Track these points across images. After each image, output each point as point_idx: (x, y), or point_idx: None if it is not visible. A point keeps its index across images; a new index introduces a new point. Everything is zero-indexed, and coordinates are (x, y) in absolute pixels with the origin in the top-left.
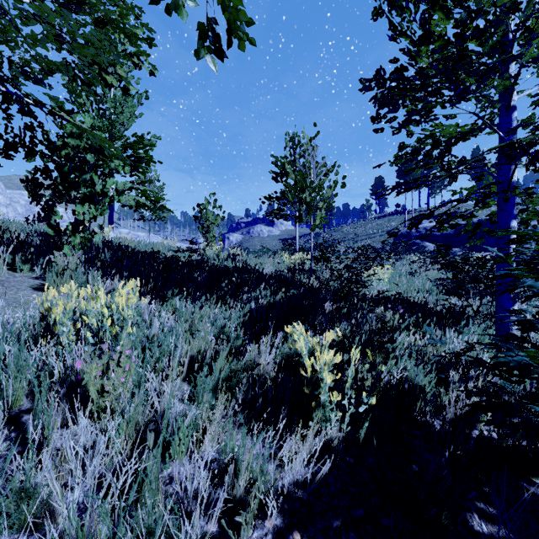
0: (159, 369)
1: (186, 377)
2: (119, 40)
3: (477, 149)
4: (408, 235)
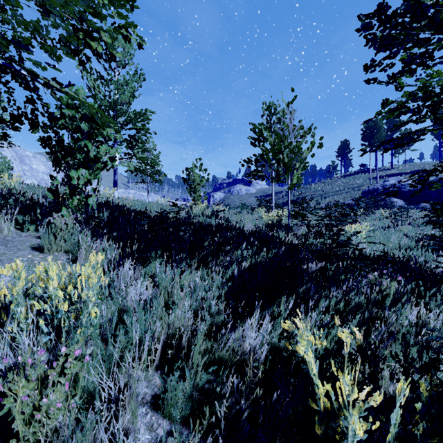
0: (126, 358)
1: (159, 364)
2: (102, 5)
3: (440, 111)
4: (375, 191)
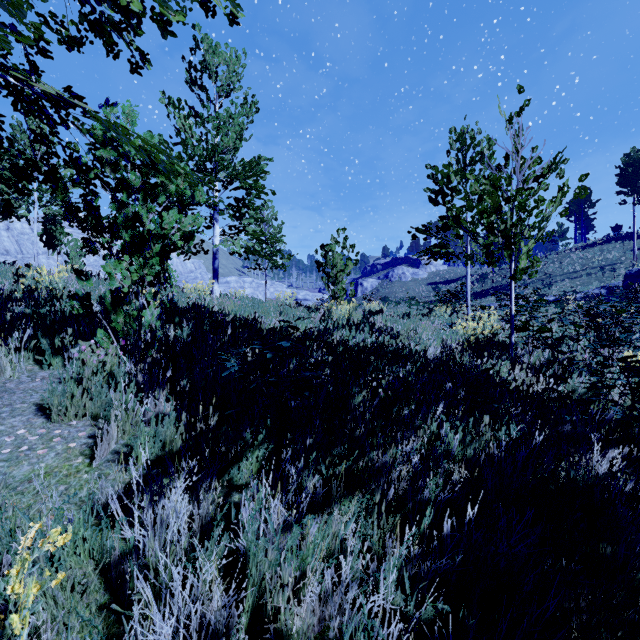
0: None
1: None
2: None
3: None
4: None
